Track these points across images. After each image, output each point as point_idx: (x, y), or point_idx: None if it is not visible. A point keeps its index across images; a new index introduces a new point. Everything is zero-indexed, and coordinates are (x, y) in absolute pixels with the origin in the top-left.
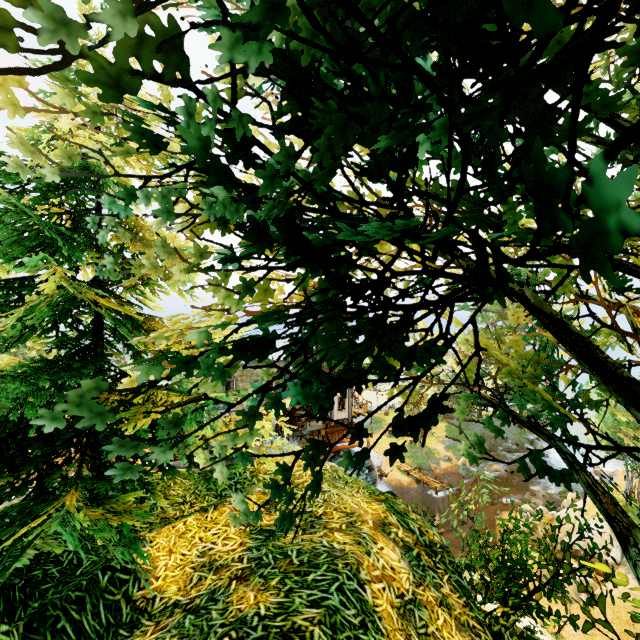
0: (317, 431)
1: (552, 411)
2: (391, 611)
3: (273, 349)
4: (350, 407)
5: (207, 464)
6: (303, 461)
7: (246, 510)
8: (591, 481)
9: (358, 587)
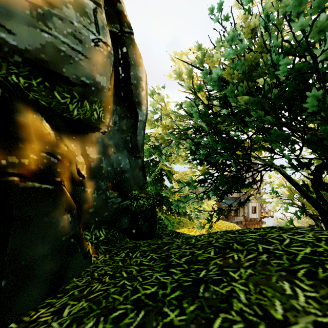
0: (240, 222)
1: None
2: None
3: (206, 182)
4: (259, 212)
5: (190, 212)
6: (222, 222)
7: (200, 225)
8: None
9: None
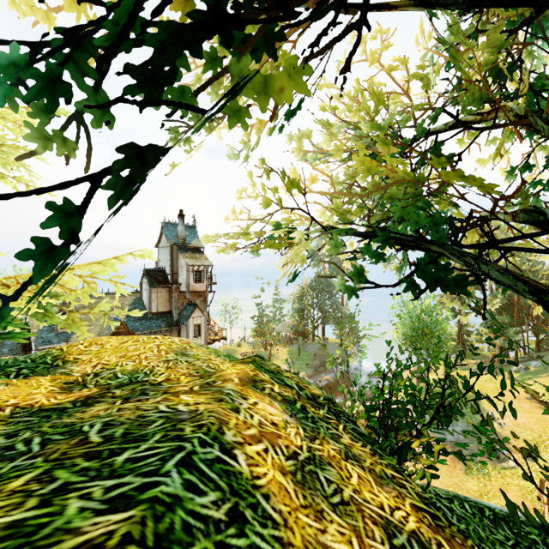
0: None
1: (436, 227)
2: (283, 480)
3: None
4: (206, 334)
5: None
6: (141, 337)
7: None
8: (503, 268)
9: (222, 454)
